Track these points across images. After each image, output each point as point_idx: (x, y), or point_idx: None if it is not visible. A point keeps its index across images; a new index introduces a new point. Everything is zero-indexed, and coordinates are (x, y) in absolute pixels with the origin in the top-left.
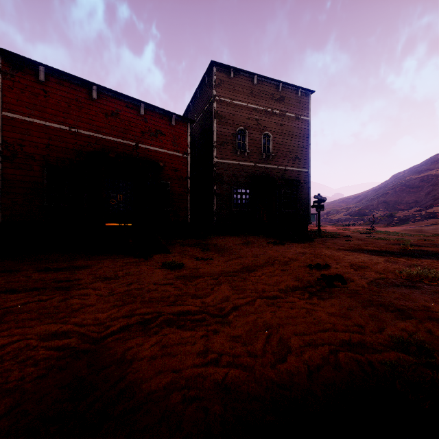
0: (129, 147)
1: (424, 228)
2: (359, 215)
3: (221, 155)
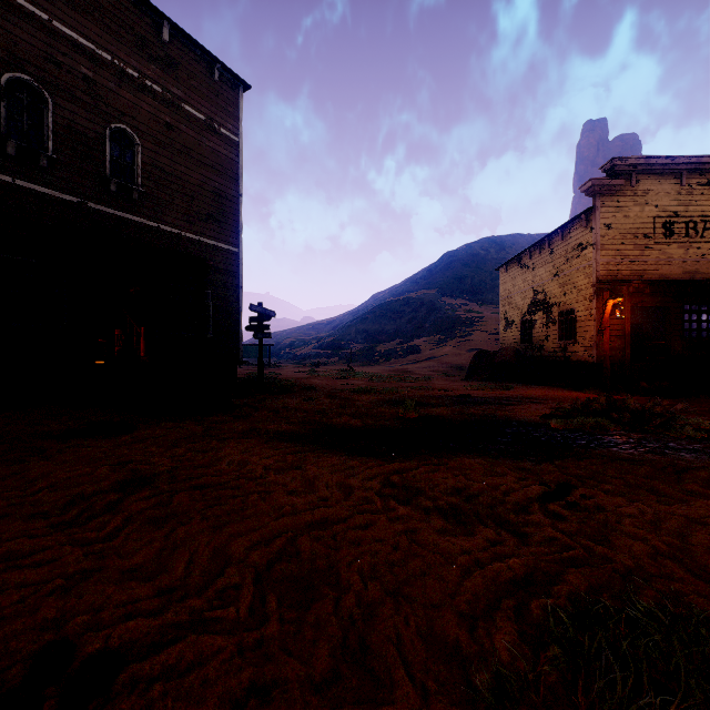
0: None
1: (410, 367)
2: (334, 349)
3: None
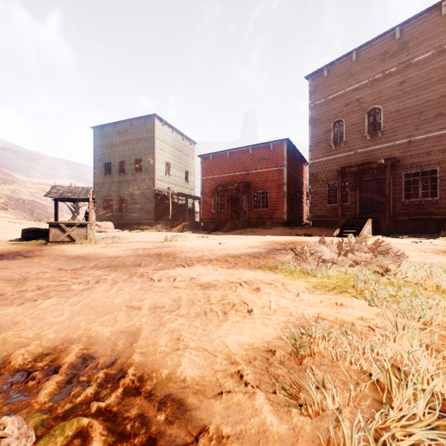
0: (244, 175)
1: None
2: None
3: (315, 156)
